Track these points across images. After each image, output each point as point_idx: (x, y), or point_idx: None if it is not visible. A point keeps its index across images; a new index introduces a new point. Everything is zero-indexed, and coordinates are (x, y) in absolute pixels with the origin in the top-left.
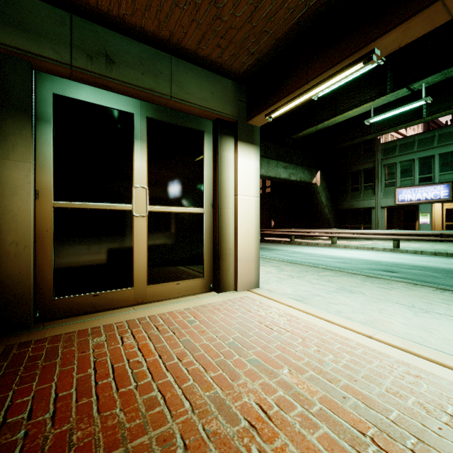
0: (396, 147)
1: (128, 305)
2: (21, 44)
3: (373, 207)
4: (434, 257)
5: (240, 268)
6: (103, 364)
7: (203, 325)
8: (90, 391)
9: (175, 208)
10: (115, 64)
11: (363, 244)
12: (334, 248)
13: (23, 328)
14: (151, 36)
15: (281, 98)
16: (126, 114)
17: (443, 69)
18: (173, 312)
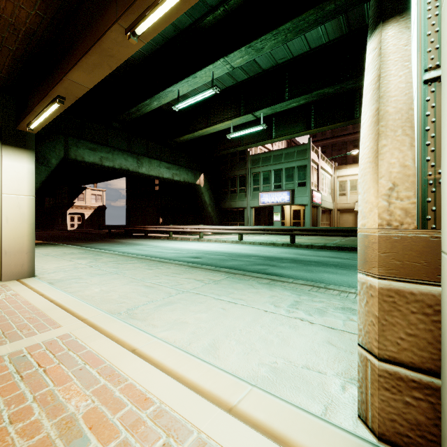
0: (260, 159)
1: None
2: None
3: (245, 207)
4: (256, 246)
5: (6, 260)
6: None
7: None
8: None
9: None
10: None
11: (224, 238)
12: (196, 242)
13: None
14: None
15: (27, 114)
16: None
17: (272, 105)
18: None
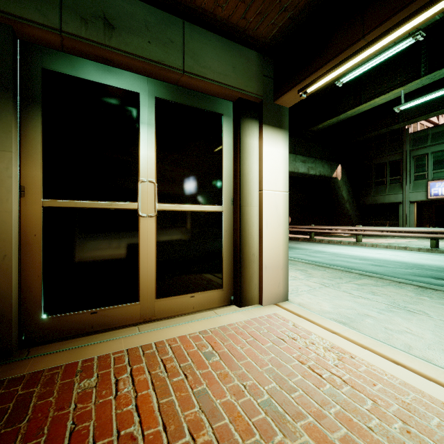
0: (428, 136)
1: (133, 323)
2: None
3: (400, 201)
4: None
5: (266, 278)
6: (82, 440)
7: (224, 364)
8: None
9: (189, 206)
10: (116, 29)
11: (393, 243)
12: (360, 247)
13: (1, 357)
14: None
15: (322, 64)
16: (130, 93)
17: None
18: (185, 337)
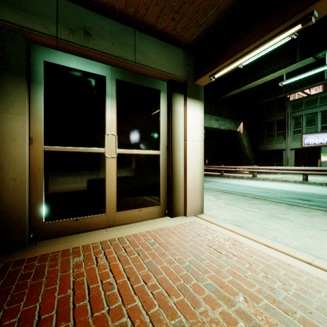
0: (302, 103)
1: (101, 227)
2: (18, 20)
3: (284, 149)
4: None
5: (188, 198)
6: (81, 285)
7: (162, 248)
8: (68, 315)
9: (138, 151)
10: (91, 36)
11: (277, 177)
12: (255, 180)
13: (19, 246)
14: (120, 13)
15: (224, 60)
16: (100, 77)
17: None
18: (137, 234)
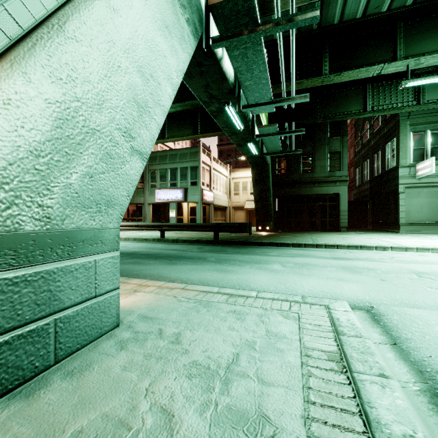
0: (157, 157)
1: None
2: None
3: (143, 203)
4: (125, 242)
5: None
6: None
7: None
8: None
9: None
10: None
11: None
12: None
13: None
14: None
15: None
16: None
17: None
18: None
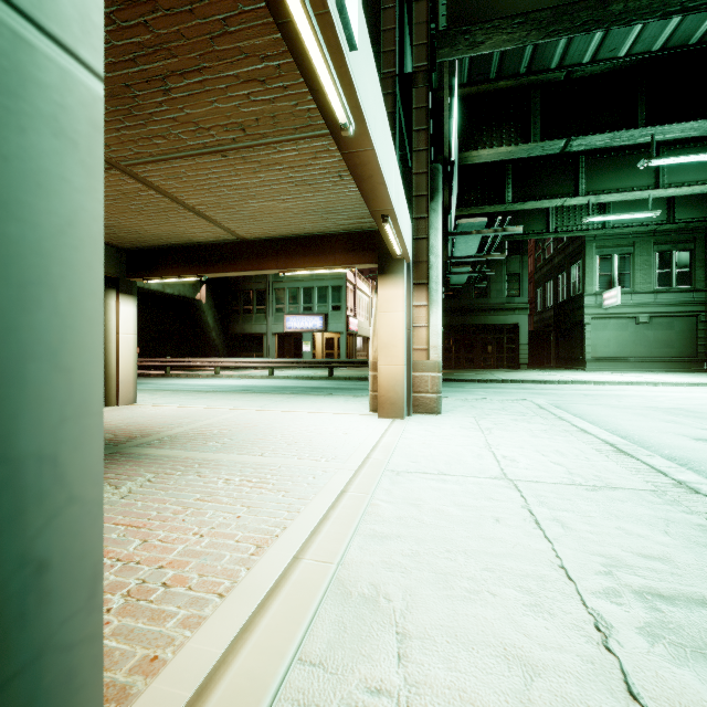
0: None
1: None
2: None
3: (265, 333)
4: (293, 380)
5: (121, 388)
6: None
7: (106, 416)
8: None
9: None
10: None
11: (247, 373)
12: (216, 379)
13: None
14: None
15: (156, 275)
16: None
17: None
18: None
